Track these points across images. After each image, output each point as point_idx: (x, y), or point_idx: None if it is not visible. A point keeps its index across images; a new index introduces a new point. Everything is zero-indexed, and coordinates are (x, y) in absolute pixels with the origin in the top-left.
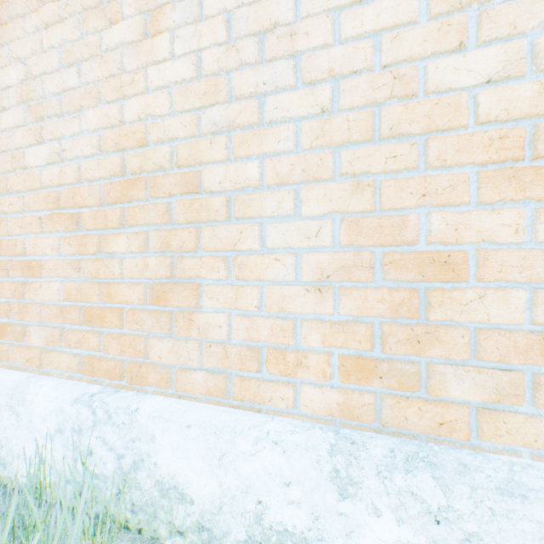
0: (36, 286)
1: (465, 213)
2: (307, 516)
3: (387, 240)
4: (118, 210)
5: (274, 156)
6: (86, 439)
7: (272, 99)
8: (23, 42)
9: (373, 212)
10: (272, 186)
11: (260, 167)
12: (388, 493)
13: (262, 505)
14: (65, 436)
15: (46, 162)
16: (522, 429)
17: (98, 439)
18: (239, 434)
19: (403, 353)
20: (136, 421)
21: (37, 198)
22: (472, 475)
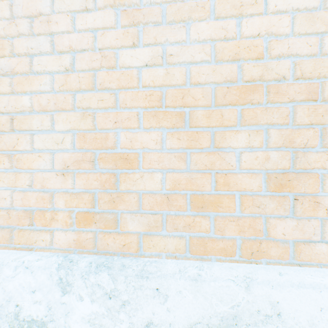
0: None
1: (135, 133)
2: (45, 308)
3: (99, 146)
4: None
5: (42, 93)
6: None
7: (37, 58)
8: None
9: (94, 130)
10: (39, 111)
11: (32, 99)
12: (87, 287)
13: (19, 307)
14: None
15: None
16: (159, 243)
17: None
18: (5, 265)
19: (107, 208)
20: None
21: None
22: (126, 270)
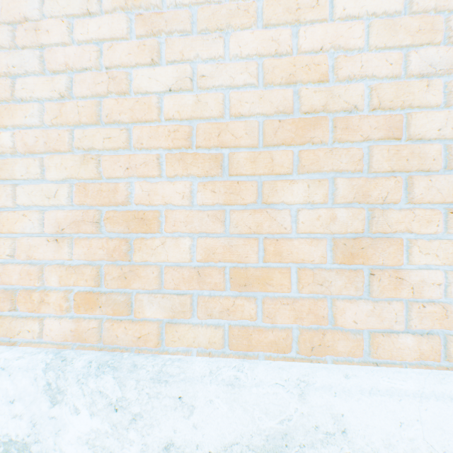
0: None
1: (155, 183)
2: (28, 425)
3: (105, 201)
4: None
5: (28, 128)
6: None
7: (21, 80)
8: None
9: (100, 179)
10: (24, 153)
11: (14, 136)
12: (85, 395)
13: None
14: None
15: None
16: (187, 335)
17: None
18: None
19: (117, 287)
20: None
21: None
22: (139, 372)
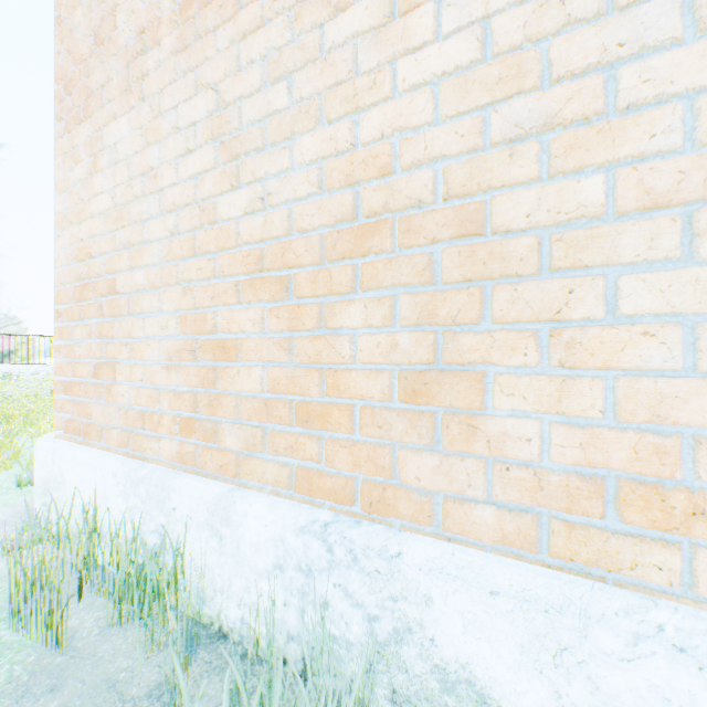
0: (231, 373)
1: None
2: None
3: None
4: (349, 268)
5: (631, 164)
6: (317, 584)
7: (635, 69)
8: (214, 64)
9: None
10: (628, 213)
11: (604, 183)
12: None
13: None
14: (285, 575)
15: (244, 213)
16: None
17: (335, 587)
18: (595, 621)
19: None
20: (397, 571)
21: (233, 259)
22: None
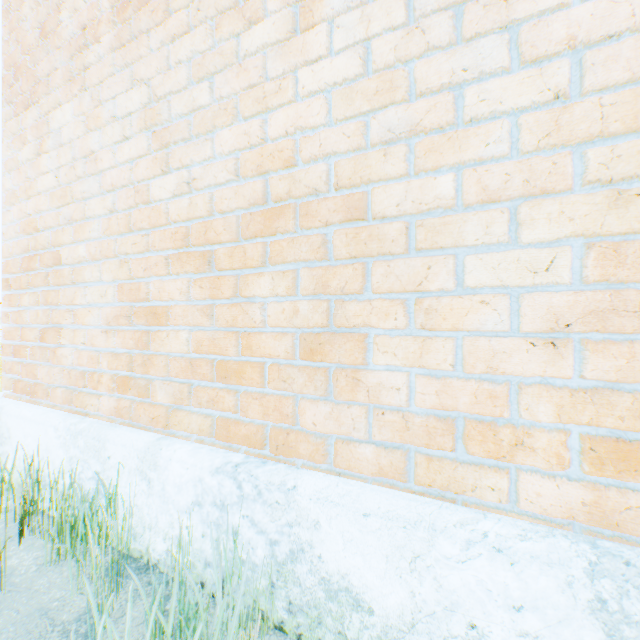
0: (161, 336)
1: None
2: None
3: None
4: (260, 245)
5: (475, 166)
6: (229, 516)
7: (475, 90)
8: (147, 62)
9: None
10: (472, 205)
11: (454, 181)
12: None
13: (475, 631)
14: (203, 510)
15: (173, 195)
16: None
17: (244, 518)
18: (439, 533)
19: None
20: (293, 501)
21: (163, 236)
22: None
